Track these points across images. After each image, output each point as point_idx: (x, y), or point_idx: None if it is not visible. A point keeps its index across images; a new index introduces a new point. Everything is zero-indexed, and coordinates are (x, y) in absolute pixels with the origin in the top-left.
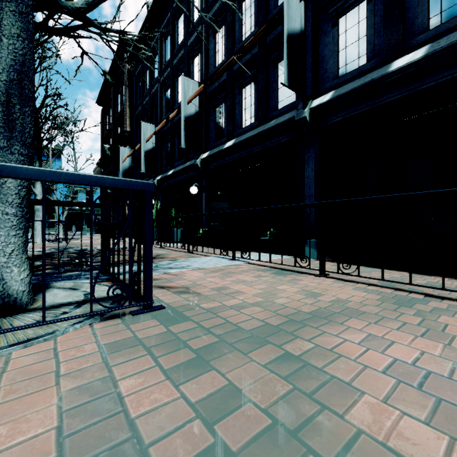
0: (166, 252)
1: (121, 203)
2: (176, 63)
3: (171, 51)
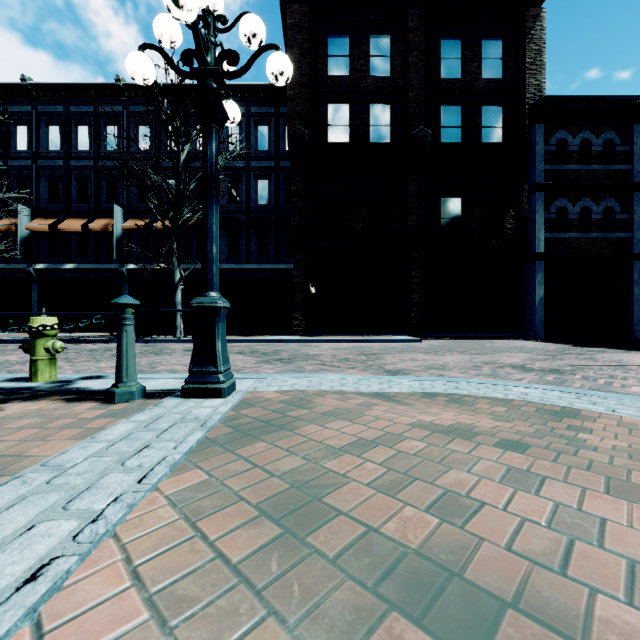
0: None
1: None
2: None
3: None
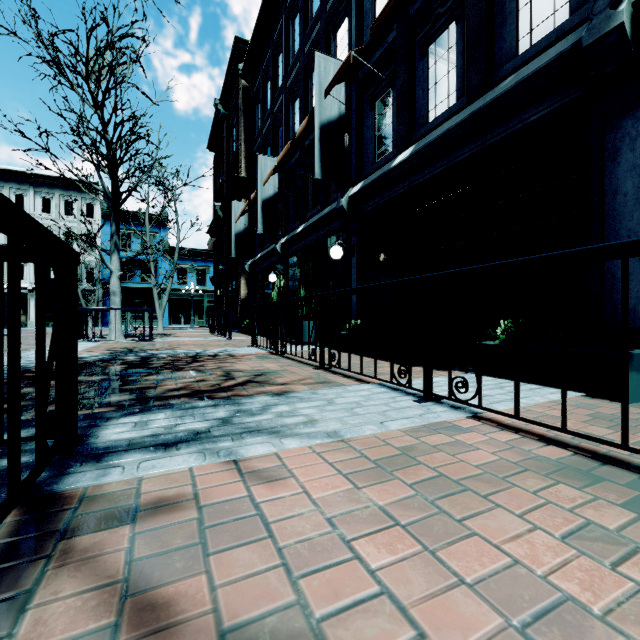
0: (281, 366)
1: (236, 283)
2: (308, 49)
3: (301, 32)
